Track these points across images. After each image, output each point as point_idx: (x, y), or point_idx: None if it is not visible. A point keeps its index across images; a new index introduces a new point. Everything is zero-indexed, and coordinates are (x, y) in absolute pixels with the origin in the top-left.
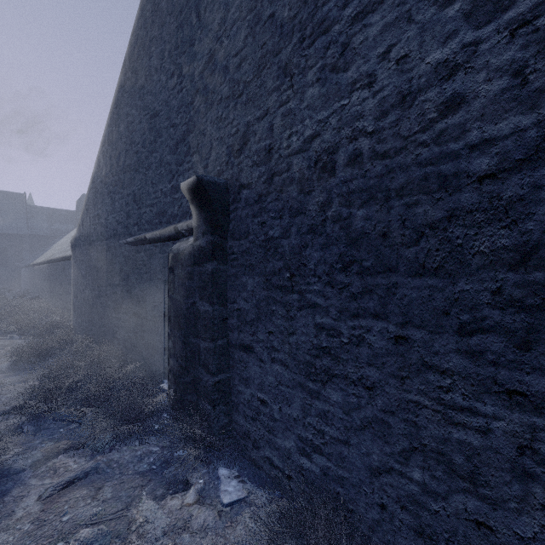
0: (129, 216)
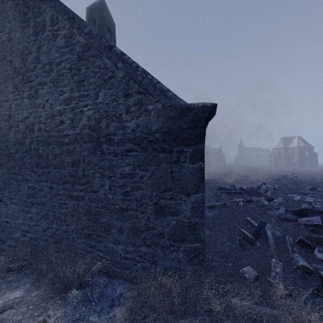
0: None
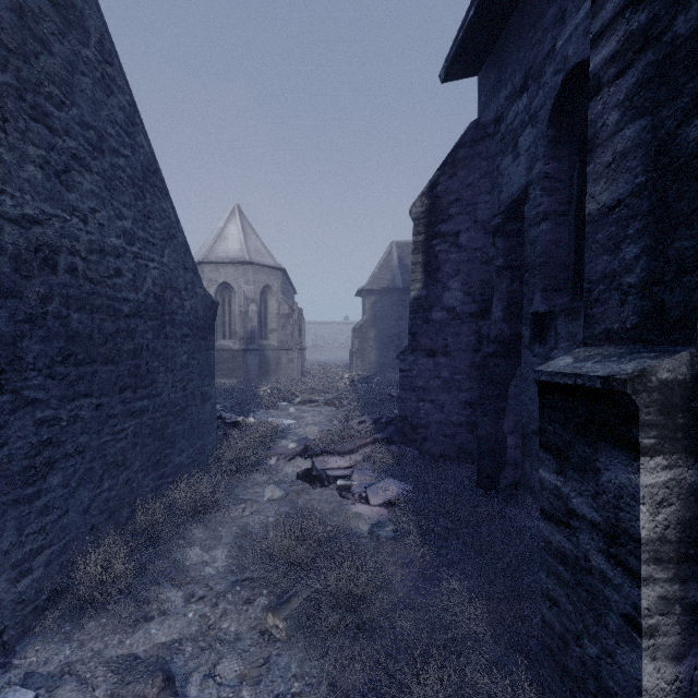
0: None
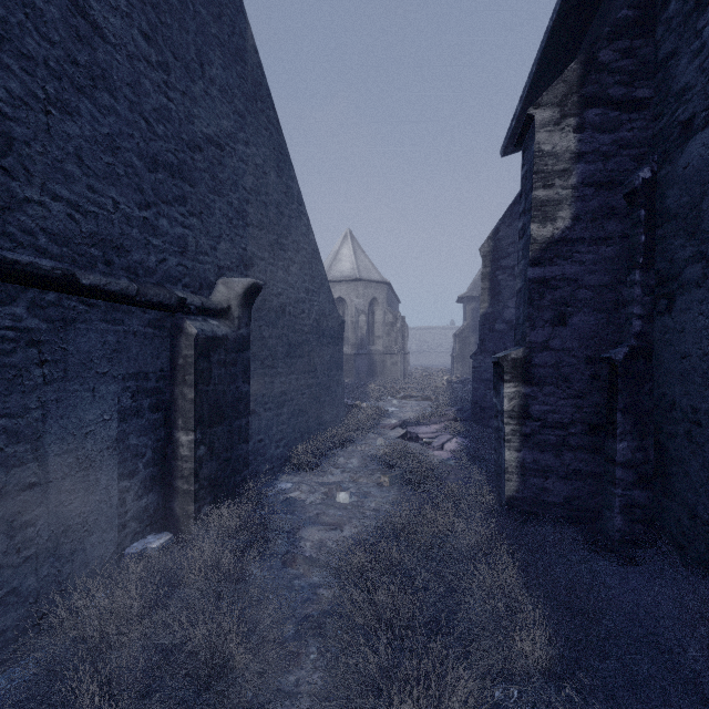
0: None
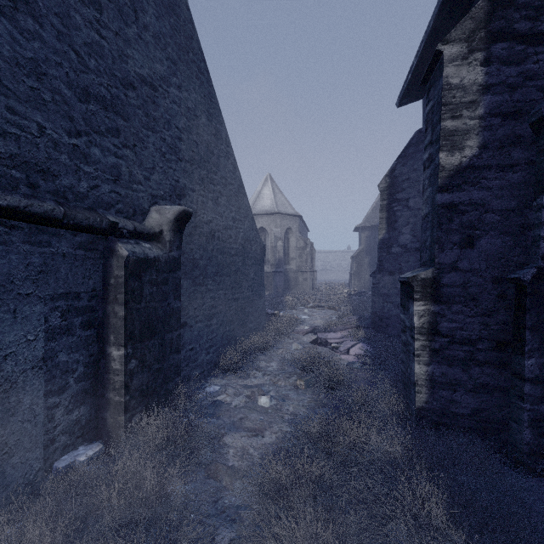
0: None
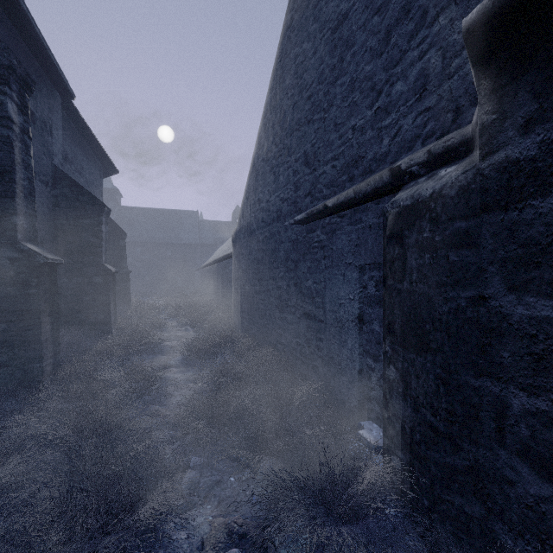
0: (298, 187)
